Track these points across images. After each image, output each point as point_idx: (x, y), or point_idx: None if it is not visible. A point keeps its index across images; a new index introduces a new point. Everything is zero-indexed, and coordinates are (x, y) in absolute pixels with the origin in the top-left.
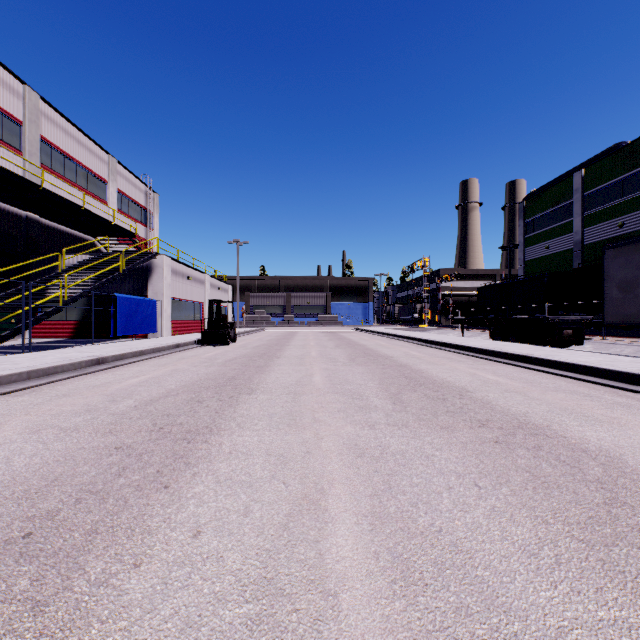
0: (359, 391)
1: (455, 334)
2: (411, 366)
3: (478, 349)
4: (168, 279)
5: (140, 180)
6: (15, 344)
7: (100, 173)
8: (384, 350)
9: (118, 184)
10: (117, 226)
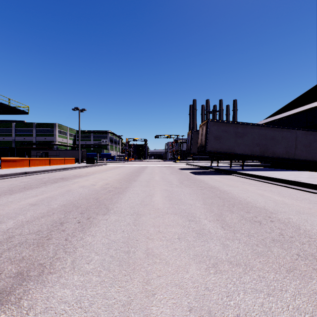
0: None
1: None
2: None
3: None
4: None
5: None
6: None
7: None
8: None
9: None
10: None
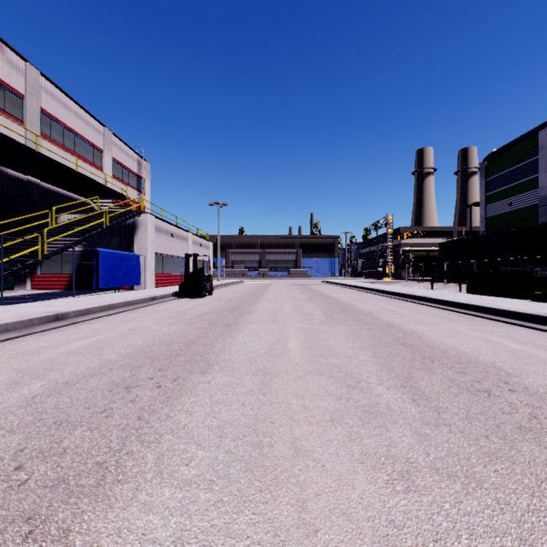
0: (352, 370)
1: (420, 287)
2: (400, 326)
3: (466, 305)
4: (152, 235)
5: (133, 150)
6: (9, 296)
7: (96, 143)
8: (359, 304)
9: (113, 153)
10: (109, 189)
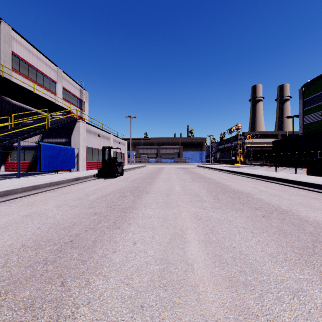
0: None
1: (262, 169)
2: (294, 212)
3: None
4: (83, 135)
5: (76, 83)
6: None
7: (52, 77)
8: (233, 184)
9: (63, 84)
10: (58, 105)
